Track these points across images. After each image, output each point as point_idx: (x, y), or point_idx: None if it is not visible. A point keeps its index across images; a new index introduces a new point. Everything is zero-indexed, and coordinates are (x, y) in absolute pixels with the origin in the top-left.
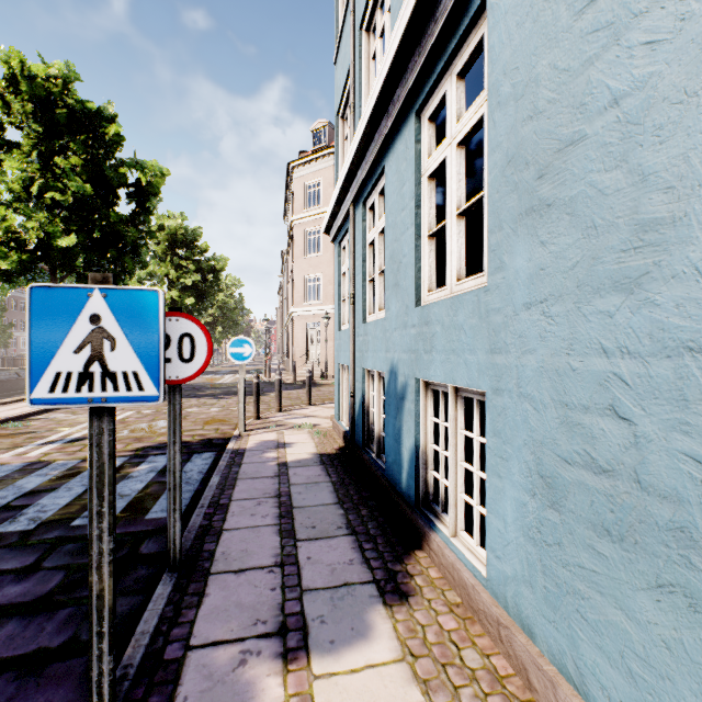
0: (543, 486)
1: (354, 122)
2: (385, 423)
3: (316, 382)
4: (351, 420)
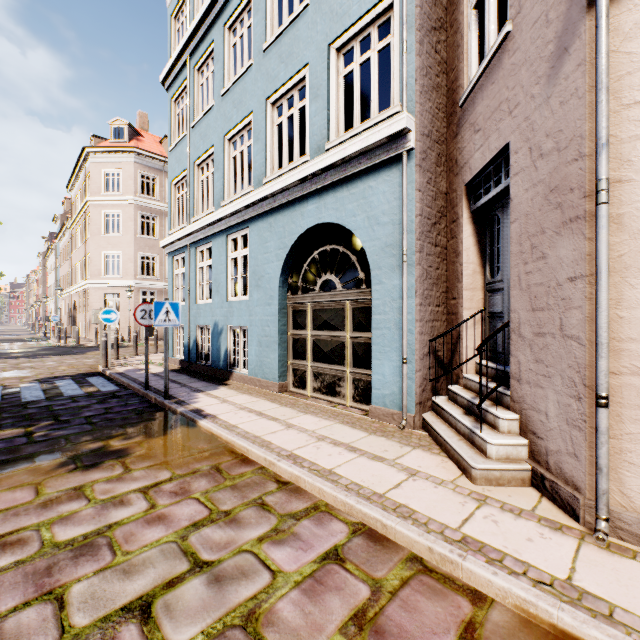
0: (259, 343)
1: (190, 204)
2: (212, 346)
3: (120, 344)
4: (188, 351)
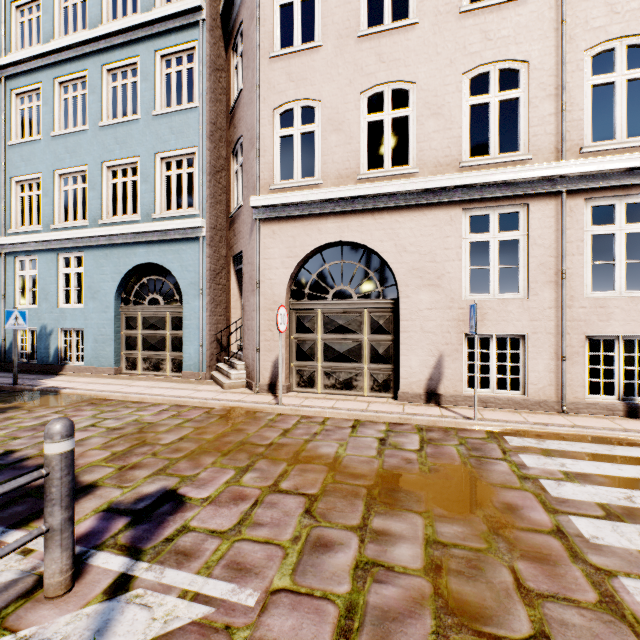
0: (96, 341)
1: (6, 215)
2: (38, 345)
3: None
4: (4, 352)
